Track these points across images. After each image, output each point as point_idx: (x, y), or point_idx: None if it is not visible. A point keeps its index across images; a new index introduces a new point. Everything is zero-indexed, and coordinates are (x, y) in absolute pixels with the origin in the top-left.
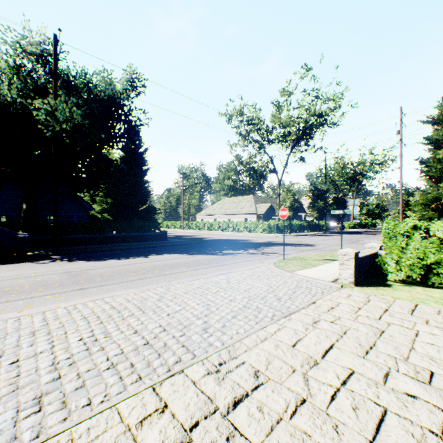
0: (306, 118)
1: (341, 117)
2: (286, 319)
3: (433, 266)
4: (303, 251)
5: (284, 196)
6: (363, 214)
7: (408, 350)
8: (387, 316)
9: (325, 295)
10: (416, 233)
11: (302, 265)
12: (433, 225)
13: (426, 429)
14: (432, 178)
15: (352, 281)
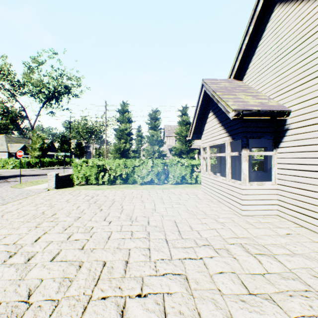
0: (55, 86)
1: (81, 92)
2: (5, 205)
3: (89, 176)
4: (42, 178)
5: (35, 140)
6: (97, 154)
7: (55, 202)
8: (59, 195)
9: (36, 194)
10: (84, 164)
11: (33, 184)
12: (90, 161)
13: (40, 213)
14: (119, 138)
15: (55, 187)
